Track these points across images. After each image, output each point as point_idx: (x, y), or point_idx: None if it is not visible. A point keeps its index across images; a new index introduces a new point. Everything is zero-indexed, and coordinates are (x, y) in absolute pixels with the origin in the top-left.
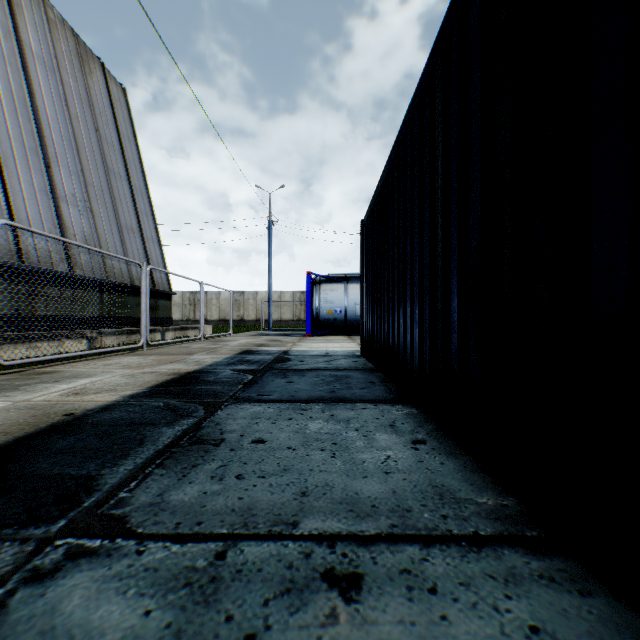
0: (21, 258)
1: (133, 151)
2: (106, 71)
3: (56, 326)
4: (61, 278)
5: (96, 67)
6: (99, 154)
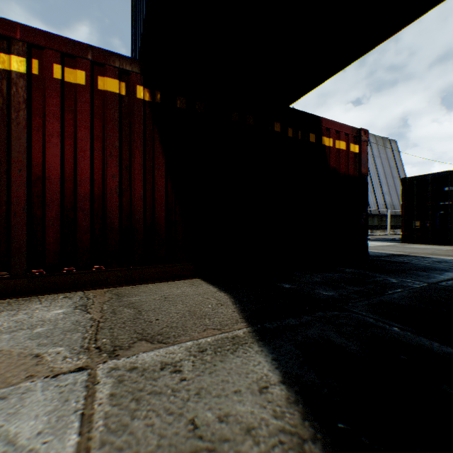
0: (378, 212)
1: (399, 164)
2: (389, 141)
3: (384, 228)
4: (385, 216)
5: (386, 142)
6: (390, 174)
